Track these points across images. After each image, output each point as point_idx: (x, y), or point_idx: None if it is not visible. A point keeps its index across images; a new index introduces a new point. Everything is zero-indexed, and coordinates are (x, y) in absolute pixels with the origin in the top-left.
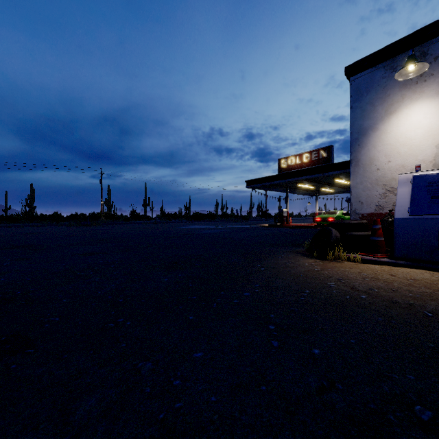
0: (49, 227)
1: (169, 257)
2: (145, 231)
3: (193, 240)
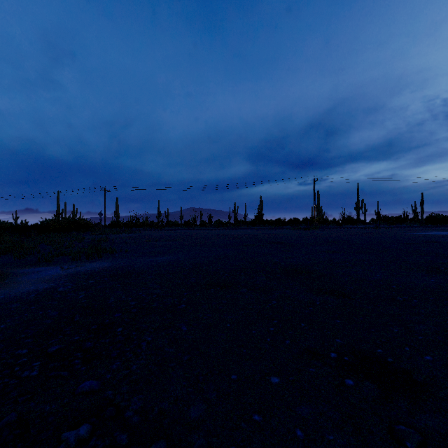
0: (279, 230)
1: (421, 262)
2: (368, 236)
3: (445, 248)
